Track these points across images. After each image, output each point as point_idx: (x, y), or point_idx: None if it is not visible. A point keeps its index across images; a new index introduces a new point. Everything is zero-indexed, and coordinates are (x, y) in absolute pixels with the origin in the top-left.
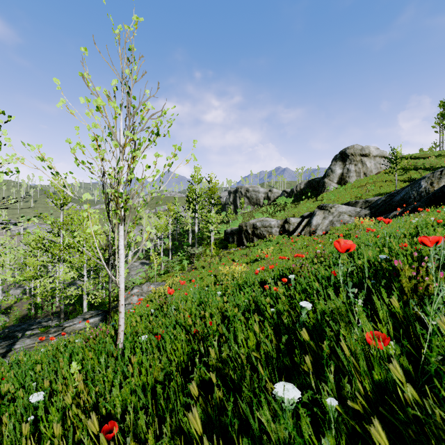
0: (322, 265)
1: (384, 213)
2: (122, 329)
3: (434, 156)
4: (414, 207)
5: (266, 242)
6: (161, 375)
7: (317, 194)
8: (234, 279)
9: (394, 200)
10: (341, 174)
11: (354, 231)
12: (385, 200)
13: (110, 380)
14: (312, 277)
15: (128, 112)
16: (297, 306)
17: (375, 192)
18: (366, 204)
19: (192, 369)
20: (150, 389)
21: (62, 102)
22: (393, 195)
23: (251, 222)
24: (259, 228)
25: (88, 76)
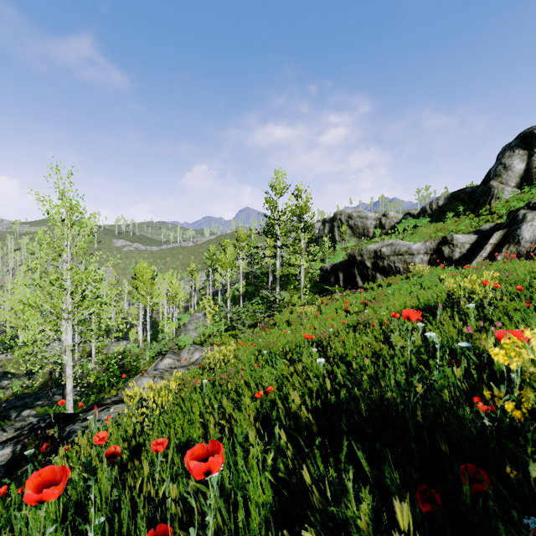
0: None
1: None
2: None
3: None
4: None
5: (408, 279)
6: None
7: (474, 209)
8: None
9: None
10: (525, 170)
11: None
12: None
13: None
14: None
15: None
16: None
17: None
18: None
19: None
20: None
21: None
22: None
23: (370, 249)
24: (387, 257)
25: None
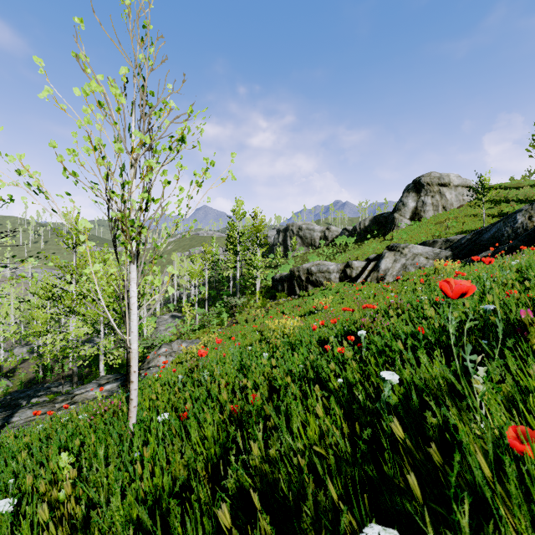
0: (399, 319)
1: (469, 255)
2: (135, 405)
3: (530, 185)
4: (509, 247)
5: (323, 290)
6: (177, 485)
7: (385, 232)
8: (285, 337)
9: (483, 239)
10: (415, 207)
11: (436, 277)
12: (471, 239)
13: (111, 481)
14: (389, 334)
15: (143, 111)
16: (373, 375)
17: (457, 230)
18: (446, 243)
19: (229, 462)
20: (167, 493)
21: (48, 92)
22: (480, 232)
23: (305, 267)
24: (315, 273)
25: (84, 56)
